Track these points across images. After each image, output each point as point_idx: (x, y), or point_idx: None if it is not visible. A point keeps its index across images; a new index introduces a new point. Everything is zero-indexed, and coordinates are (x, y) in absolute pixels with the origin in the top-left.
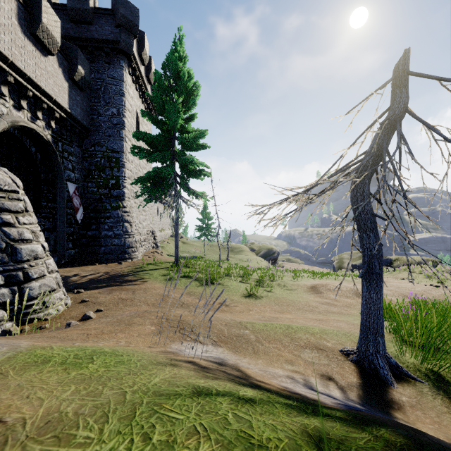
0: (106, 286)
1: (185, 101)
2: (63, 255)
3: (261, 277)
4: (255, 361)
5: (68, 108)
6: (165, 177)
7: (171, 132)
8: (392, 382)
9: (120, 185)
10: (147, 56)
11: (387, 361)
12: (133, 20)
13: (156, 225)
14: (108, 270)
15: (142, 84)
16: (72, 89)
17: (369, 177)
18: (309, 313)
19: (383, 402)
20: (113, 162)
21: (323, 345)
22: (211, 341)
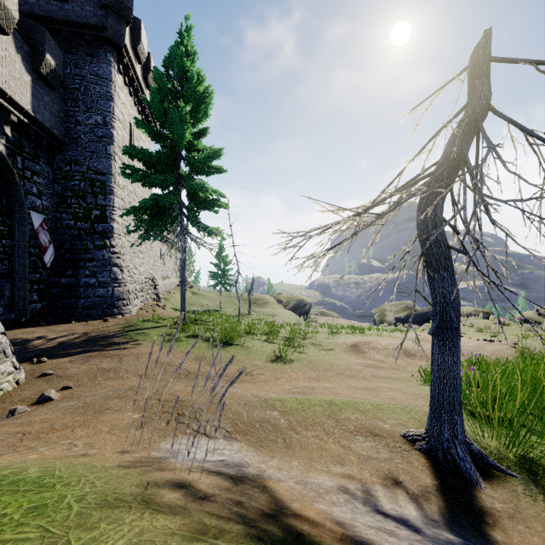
0: (82, 352)
1: (194, 111)
2: (23, 310)
3: (290, 335)
4: (288, 464)
5: (31, 110)
6: (167, 208)
7: (176, 149)
8: (478, 480)
9: (106, 218)
10: (145, 51)
11: (467, 449)
12: (125, 1)
13: (159, 271)
14: (87, 329)
15: (138, 88)
16: (38, 85)
17: (443, 196)
18: (351, 380)
19: (473, 515)
20: (96, 187)
21: (379, 428)
22: (223, 432)
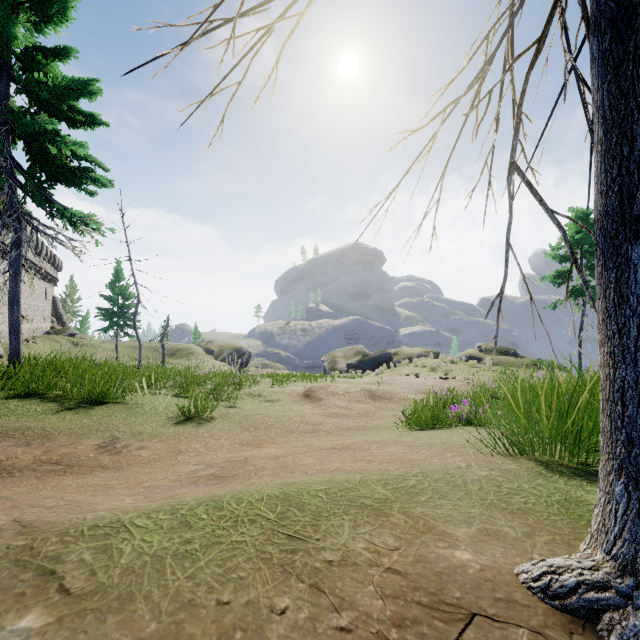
0: None
1: (39, 1)
2: None
3: (216, 384)
4: None
5: None
6: None
7: (0, 64)
8: None
9: None
10: None
11: None
12: None
13: (6, 308)
14: None
15: None
16: None
17: None
18: (311, 437)
19: None
20: None
21: (452, 575)
22: None
